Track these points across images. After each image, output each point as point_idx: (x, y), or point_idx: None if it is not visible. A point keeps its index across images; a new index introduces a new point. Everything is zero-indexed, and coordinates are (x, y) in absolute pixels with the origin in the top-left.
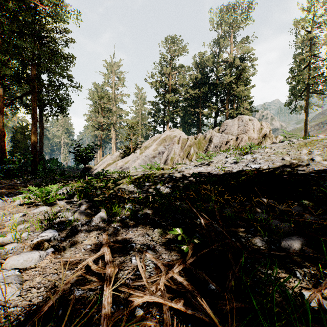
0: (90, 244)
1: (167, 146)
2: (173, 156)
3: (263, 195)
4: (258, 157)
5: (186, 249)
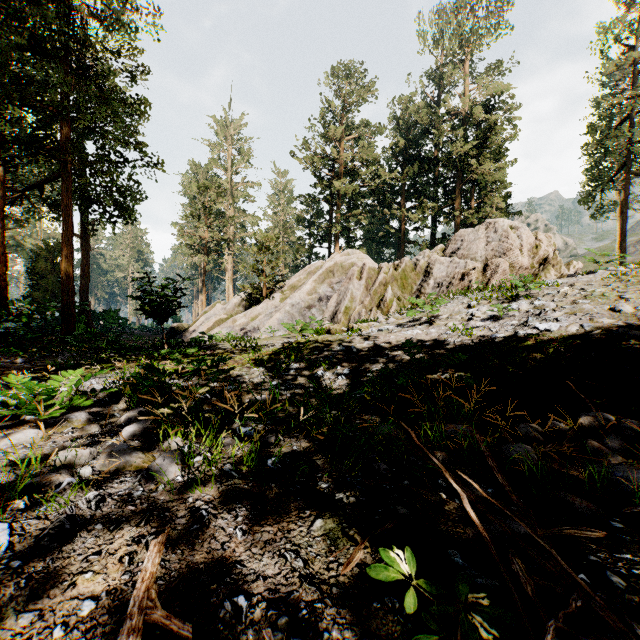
0: (95, 594)
1: (336, 286)
2: (349, 304)
3: (595, 403)
4: (547, 306)
5: None
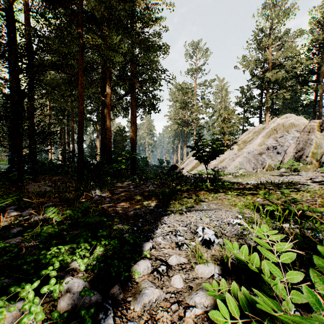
0: None
1: (279, 139)
2: (314, 150)
3: None
4: None
5: None
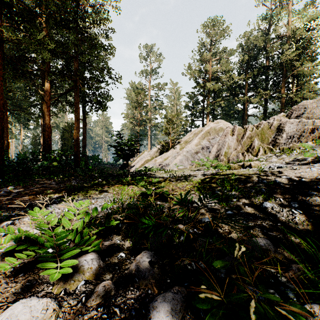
0: None
1: (211, 140)
2: (227, 150)
3: None
4: None
5: None
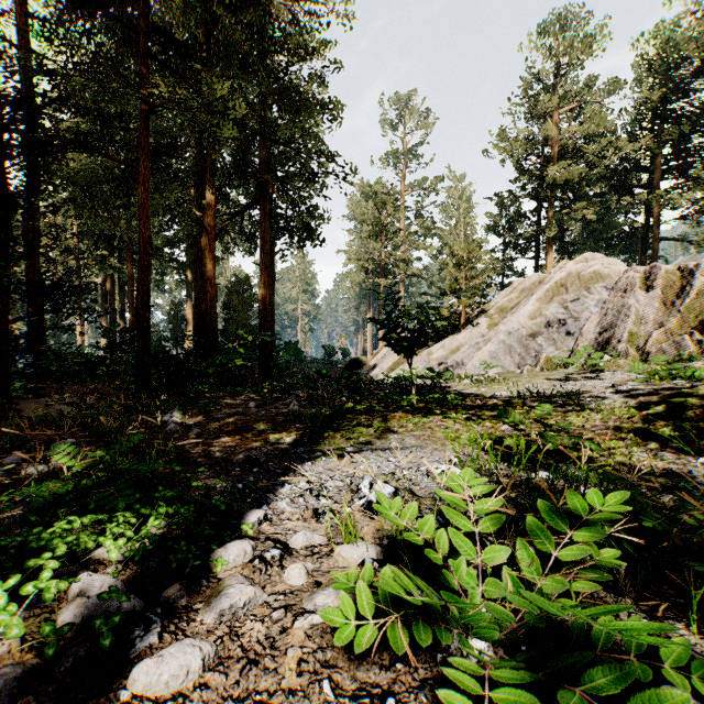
0: None
1: (571, 305)
2: (634, 328)
3: None
4: None
5: None
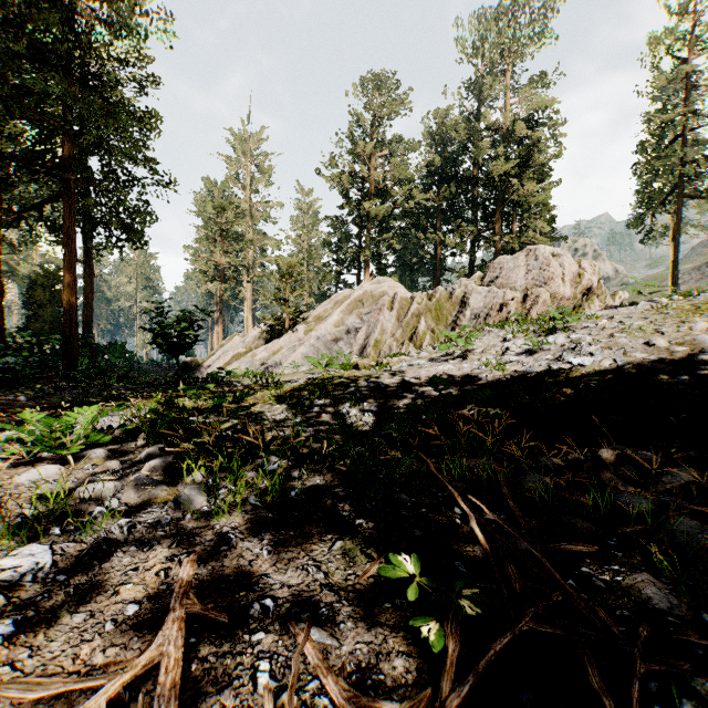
0: (137, 600)
1: (366, 317)
2: (380, 337)
3: (616, 437)
4: (584, 339)
5: (437, 637)
